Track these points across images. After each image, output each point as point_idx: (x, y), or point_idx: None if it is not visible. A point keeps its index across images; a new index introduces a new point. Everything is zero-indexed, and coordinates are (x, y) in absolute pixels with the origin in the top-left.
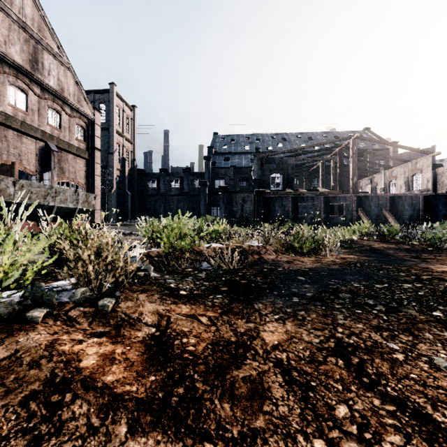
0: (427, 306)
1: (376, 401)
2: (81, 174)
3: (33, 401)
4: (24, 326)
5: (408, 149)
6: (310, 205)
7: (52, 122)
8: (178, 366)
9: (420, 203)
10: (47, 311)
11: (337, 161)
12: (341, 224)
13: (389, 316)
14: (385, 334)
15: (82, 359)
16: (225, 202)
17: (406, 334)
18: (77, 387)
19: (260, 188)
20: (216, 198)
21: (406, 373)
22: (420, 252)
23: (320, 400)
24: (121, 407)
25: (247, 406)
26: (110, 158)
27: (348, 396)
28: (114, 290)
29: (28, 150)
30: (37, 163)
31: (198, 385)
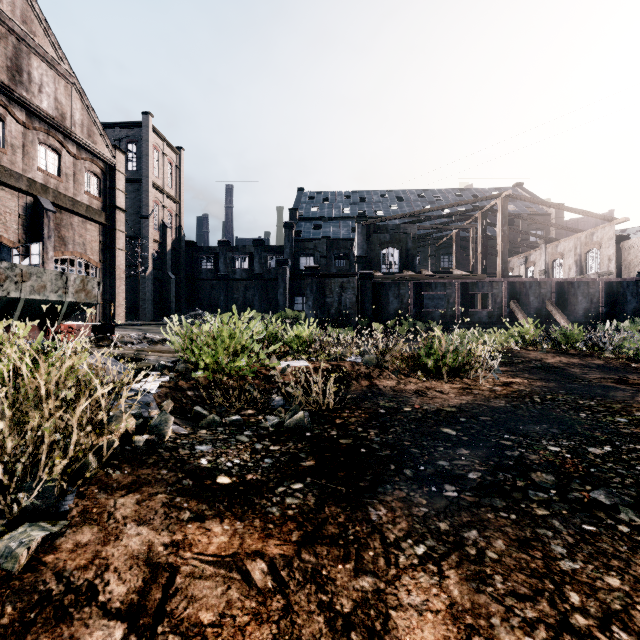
0: None
1: None
2: (94, 247)
3: None
4: None
5: (581, 213)
6: (440, 295)
7: (47, 166)
8: None
9: (600, 292)
10: None
11: (479, 231)
12: (485, 323)
13: None
14: None
15: None
16: (315, 291)
17: None
18: None
19: (366, 269)
20: (301, 283)
21: None
22: (623, 371)
23: None
24: None
25: None
26: (144, 225)
27: None
28: (62, 493)
29: (5, 208)
30: (21, 228)
31: None
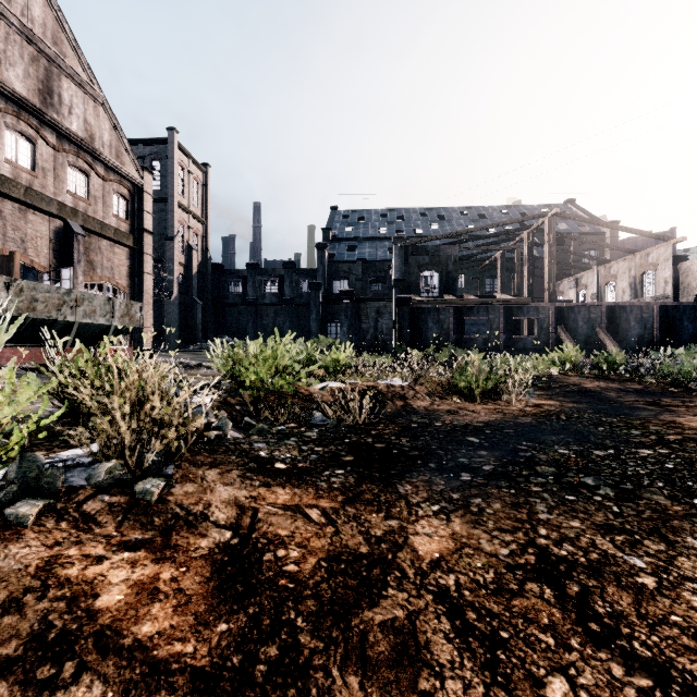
0: (683, 488)
1: (616, 670)
2: (122, 271)
3: (3, 681)
4: (1, 532)
5: (635, 232)
6: (482, 320)
7: (76, 189)
8: (269, 602)
9: (655, 317)
10: (45, 504)
11: (525, 252)
12: (530, 350)
13: (622, 505)
14: (619, 540)
15: (99, 593)
16: (350, 316)
17: (655, 539)
18: (87, 650)
19: (404, 293)
20: (335, 308)
21: (664, 613)
22: (659, 395)
23: (518, 667)
24: (163, 687)
25: (390, 681)
26: (169, 247)
27: (567, 659)
28: (164, 464)
29: (36, 233)
30: (51, 253)
31: (302, 640)
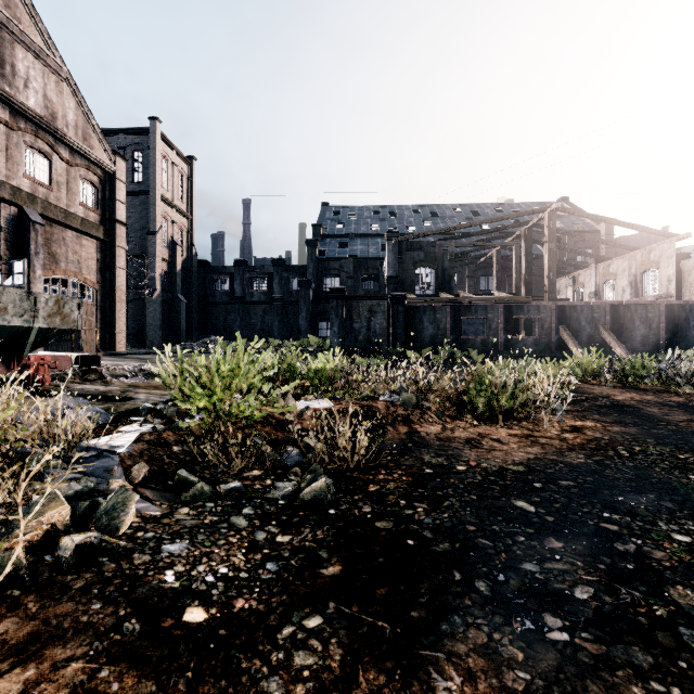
0: None
1: None
2: (90, 265)
3: None
4: None
5: (637, 228)
6: (481, 320)
7: (34, 173)
8: None
9: (660, 317)
10: None
11: (523, 248)
12: (531, 351)
13: None
14: None
15: None
16: (341, 315)
17: None
18: None
19: (397, 291)
20: (325, 307)
21: None
22: None
23: None
24: None
25: None
26: (151, 242)
27: None
28: None
29: None
30: (3, 243)
31: None
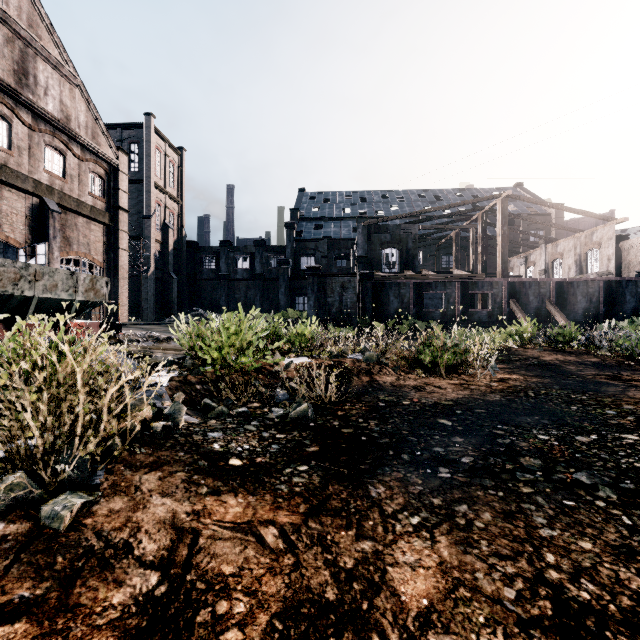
0: None
1: None
2: (98, 247)
3: None
4: None
5: (581, 213)
6: (440, 295)
7: (52, 168)
8: None
9: (599, 292)
10: None
11: (479, 231)
12: (485, 322)
13: (632, 515)
14: None
15: None
16: (316, 290)
17: None
18: None
19: (366, 269)
20: (302, 283)
21: None
22: (617, 368)
23: None
24: None
25: None
26: (146, 225)
27: None
28: (92, 469)
29: (12, 209)
30: (27, 229)
31: None
